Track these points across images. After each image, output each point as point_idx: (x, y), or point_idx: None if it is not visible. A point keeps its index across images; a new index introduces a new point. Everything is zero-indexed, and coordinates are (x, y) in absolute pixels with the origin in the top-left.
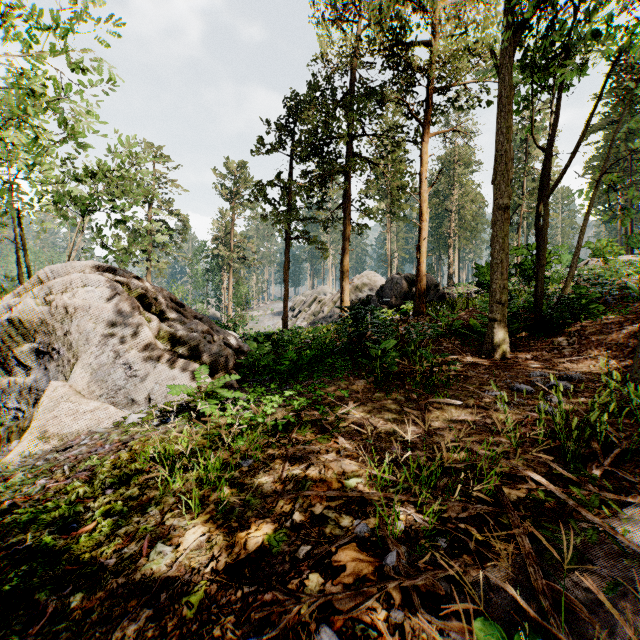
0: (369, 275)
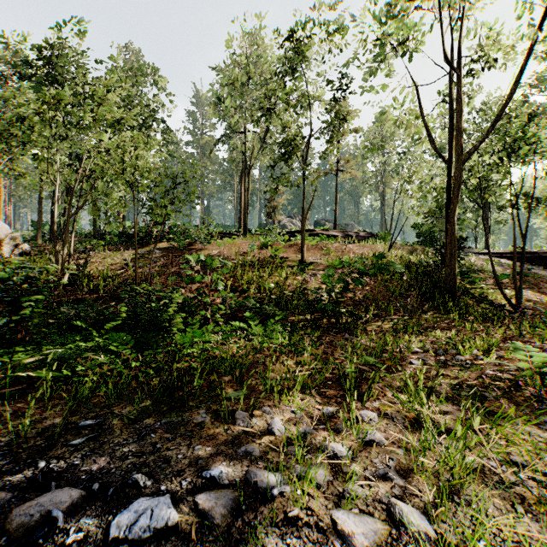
0: None
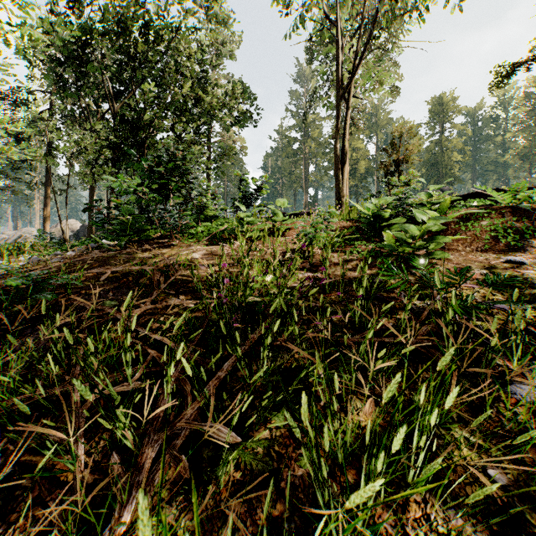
0: (72, 222)
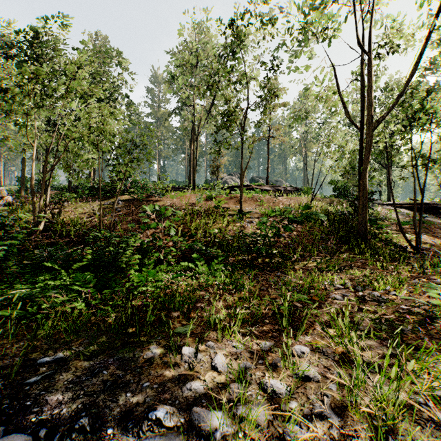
0: None
